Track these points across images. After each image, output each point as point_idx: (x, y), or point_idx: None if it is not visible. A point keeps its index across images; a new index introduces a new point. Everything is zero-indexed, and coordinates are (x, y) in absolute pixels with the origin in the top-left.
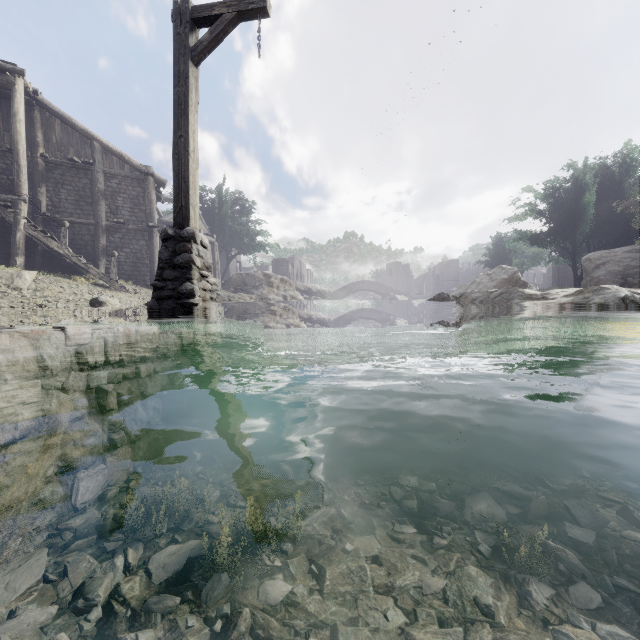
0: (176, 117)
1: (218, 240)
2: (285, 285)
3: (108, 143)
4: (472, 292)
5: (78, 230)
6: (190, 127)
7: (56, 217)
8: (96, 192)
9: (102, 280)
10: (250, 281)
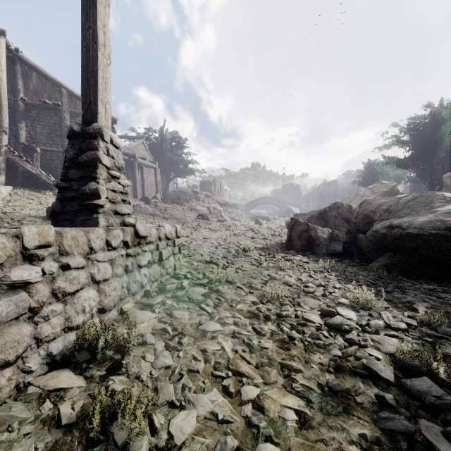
0: (84, 8)
1: (160, 167)
2: (208, 199)
3: (73, 90)
4: (376, 199)
5: (50, 156)
6: (99, 18)
7: (33, 146)
8: (63, 127)
9: None
10: (183, 196)
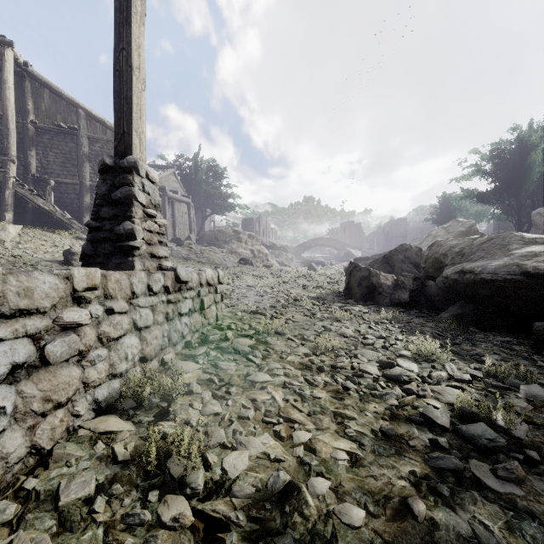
0: (117, 27)
1: (194, 202)
2: (252, 240)
3: (92, 111)
4: (447, 240)
5: (65, 189)
6: (133, 38)
7: (45, 177)
8: (81, 155)
9: (84, 234)
10: (221, 237)
